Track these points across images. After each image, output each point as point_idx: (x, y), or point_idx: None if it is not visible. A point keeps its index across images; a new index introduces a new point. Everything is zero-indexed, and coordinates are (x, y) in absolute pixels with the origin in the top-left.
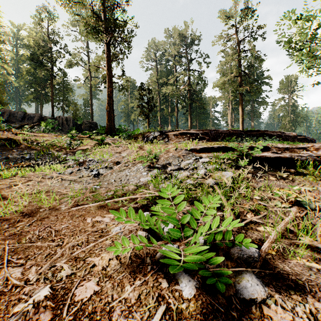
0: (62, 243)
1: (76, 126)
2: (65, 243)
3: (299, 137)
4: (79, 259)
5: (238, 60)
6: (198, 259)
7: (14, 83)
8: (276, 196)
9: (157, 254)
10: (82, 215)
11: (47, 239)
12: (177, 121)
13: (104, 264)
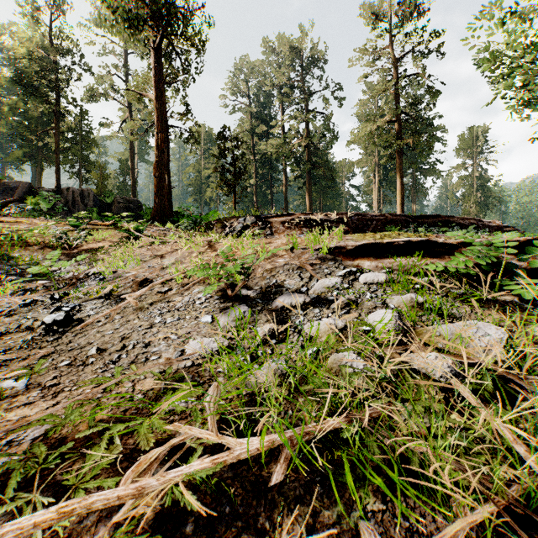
0: None
1: (102, 206)
2: None
3: (504, 228)
4: None
5: (395, 92)
6: None
7: None
8: None
9: None
10: None
11: None
12: (286, 201)
13: None
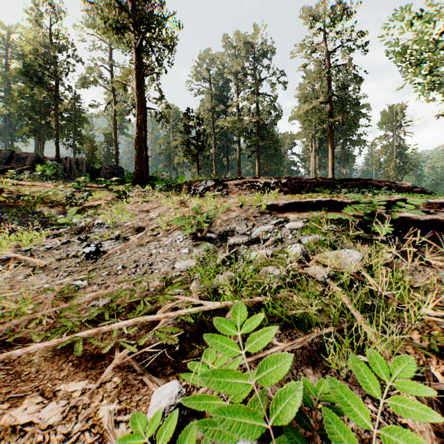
0: None
1: (92, 172)
2: None
3: (415, 189)
4: None
5: (327, 79)
6: None
7: (2, 110)
8: None
9: None
10: None
11: None
12: (239, 167)
13: None
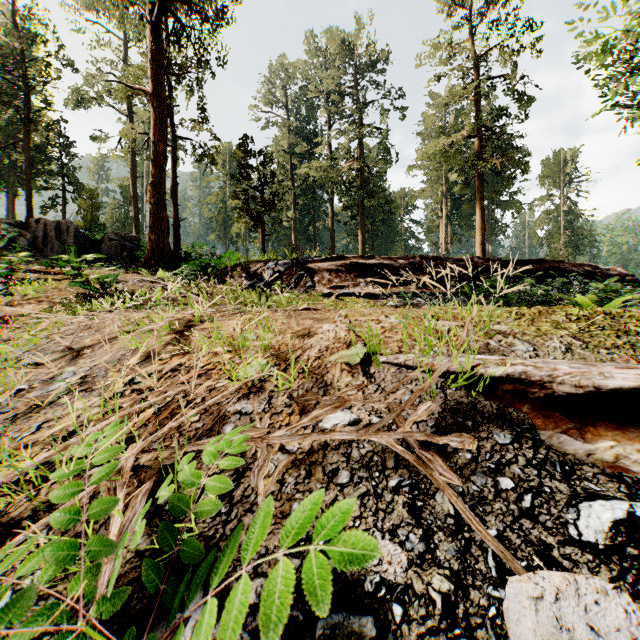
0: None
1: (87, 244)
2: None
3: None
4: None
5: (474, 100)
6: None
7: None
8: None
9: None
10: None
11: None
12: (332, 239)
13: None
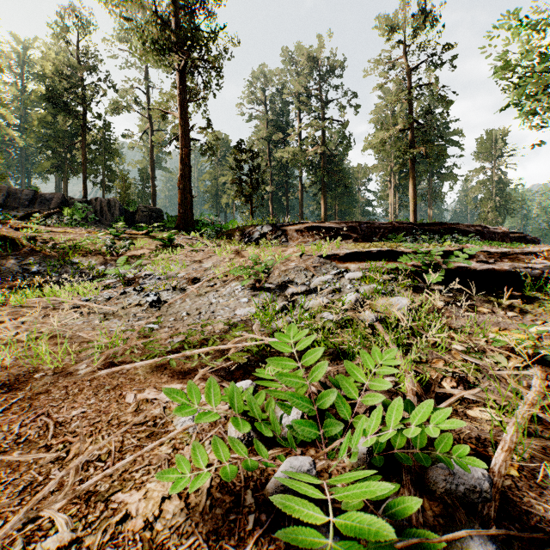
0: (67, 453)
1: (127, 215)
2: (73, 453)
3: (513, 234)
4: (96, 498)
5: (408, 102)
6: (374, 530)
7: (18, 141)
8: (496, 345)
9: (269, 483)
10: (117, 386)
11: (37, 444)
12: (301, 208)
13: (149, 511)
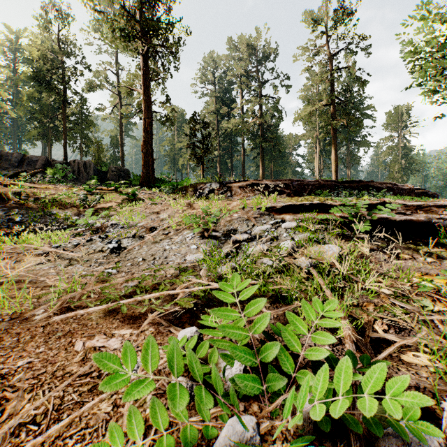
0: (2, 412)
1: (100, 174)
2: (8, 413)
3: (417, 190)
4: None
5: (331, 82)
6: None
7: (10, 113)
8: (422, 290)
9: None
10: (69, 332)
11: None
12: (243, 168)
13: None
